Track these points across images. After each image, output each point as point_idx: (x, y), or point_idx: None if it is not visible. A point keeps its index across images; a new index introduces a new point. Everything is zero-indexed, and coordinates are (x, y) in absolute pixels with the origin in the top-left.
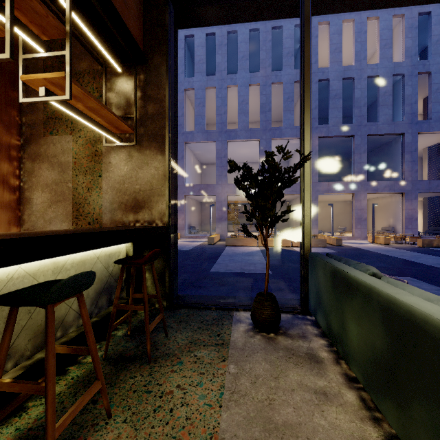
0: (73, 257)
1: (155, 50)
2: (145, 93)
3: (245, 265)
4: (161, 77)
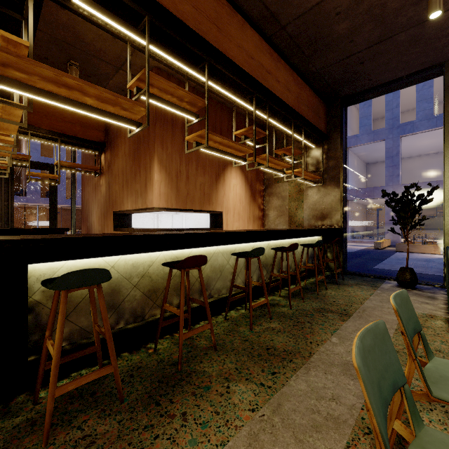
0: (302, 239)
1: (333, 131)
2: (327, 155)
3: (414, 267)
4: (337, 145)
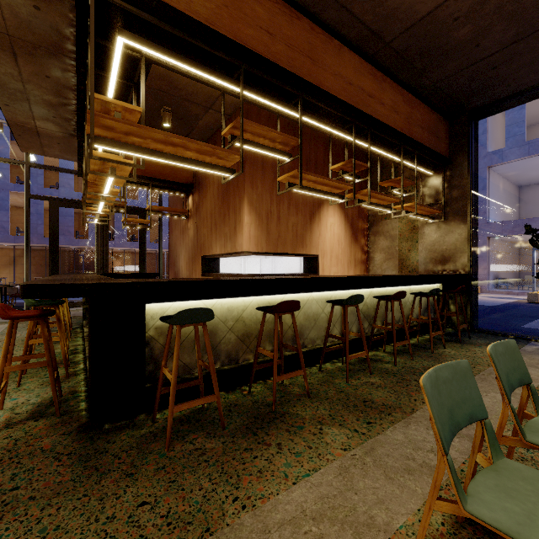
0: (415, 287)
1: (458, 153)
2: (450, 184)
3: None
4: (463, 170)
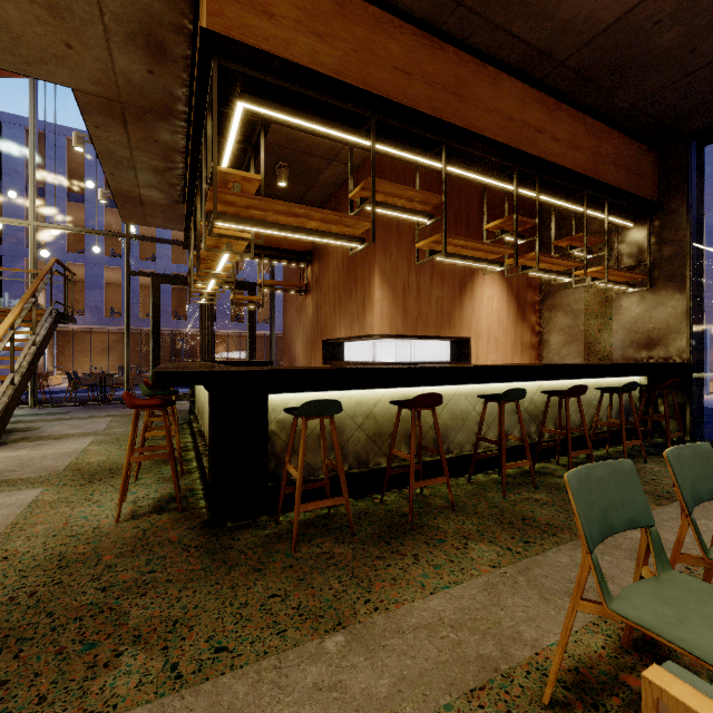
0: (605, 381)
1: (671, 195)
2: (659, 237)
3: None
4: (680, 218)
